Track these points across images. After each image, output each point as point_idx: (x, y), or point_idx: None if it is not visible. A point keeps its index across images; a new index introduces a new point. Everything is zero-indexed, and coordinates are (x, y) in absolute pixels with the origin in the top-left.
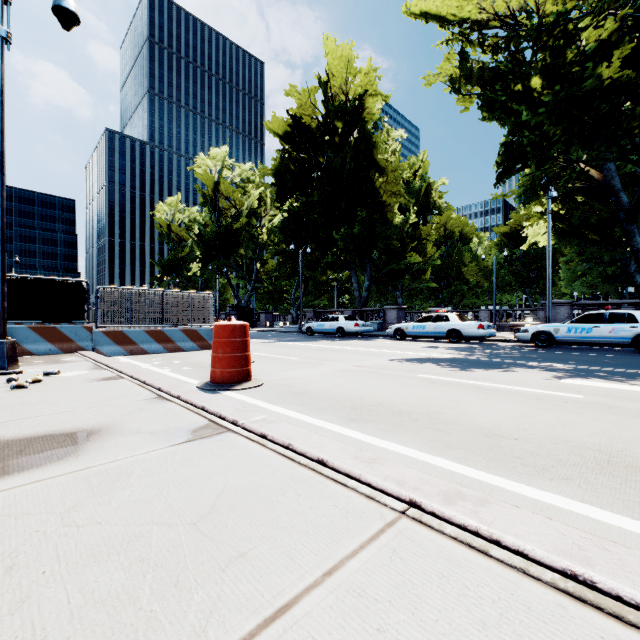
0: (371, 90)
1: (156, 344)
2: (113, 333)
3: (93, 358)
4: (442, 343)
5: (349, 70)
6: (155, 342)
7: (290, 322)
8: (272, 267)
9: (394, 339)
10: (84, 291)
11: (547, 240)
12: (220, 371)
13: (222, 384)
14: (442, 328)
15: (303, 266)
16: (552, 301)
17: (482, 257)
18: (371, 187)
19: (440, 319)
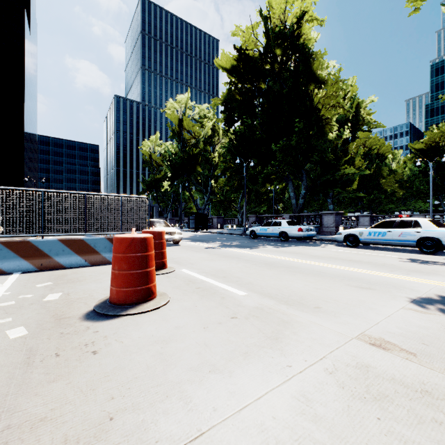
0: (308, 18)
1: (75, 256)
2: (17, 244)
3: None
4: (413, 253)
5: (288, 2)
6: (74, 253)
7: (236, 225)
8: (222, 181)
9: (342, 245)
10: None
11: None
12: None
13: None
14: (410, 235)
15: (247, 179)
16: None
17: (417, 164)
18: (309, 103)
19: (406, 225)
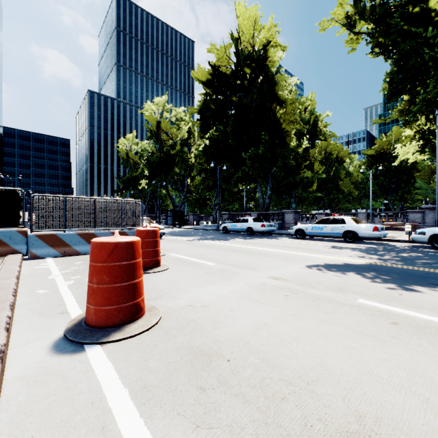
0: (272, 43)
1: (88, 245)
2: (47, 236)
3: (1, 267)
4: (339, 242)
5: (255, 28)
6: (87, 244)
7: (211, 221)
8: (198, 181)
9: (294, 237)
10: (19, 199)
11: (436, 151)
12: (94, 309)
13: (96, 328)
14: (339, 229)
15: (220, 180)
16: (432, 206)
17: (360, 171)
18: (273, 117)
19: (336, 222)
